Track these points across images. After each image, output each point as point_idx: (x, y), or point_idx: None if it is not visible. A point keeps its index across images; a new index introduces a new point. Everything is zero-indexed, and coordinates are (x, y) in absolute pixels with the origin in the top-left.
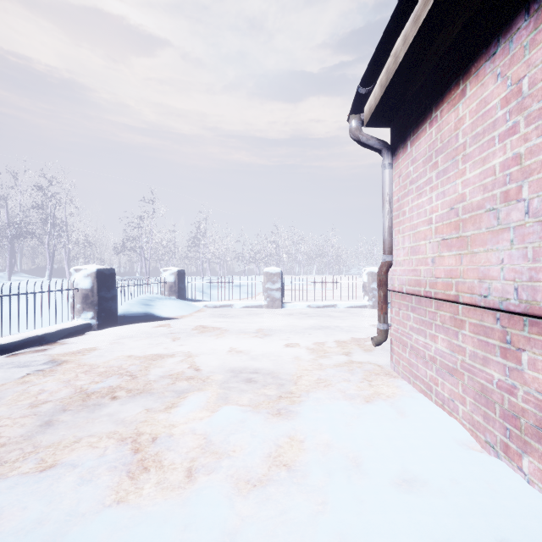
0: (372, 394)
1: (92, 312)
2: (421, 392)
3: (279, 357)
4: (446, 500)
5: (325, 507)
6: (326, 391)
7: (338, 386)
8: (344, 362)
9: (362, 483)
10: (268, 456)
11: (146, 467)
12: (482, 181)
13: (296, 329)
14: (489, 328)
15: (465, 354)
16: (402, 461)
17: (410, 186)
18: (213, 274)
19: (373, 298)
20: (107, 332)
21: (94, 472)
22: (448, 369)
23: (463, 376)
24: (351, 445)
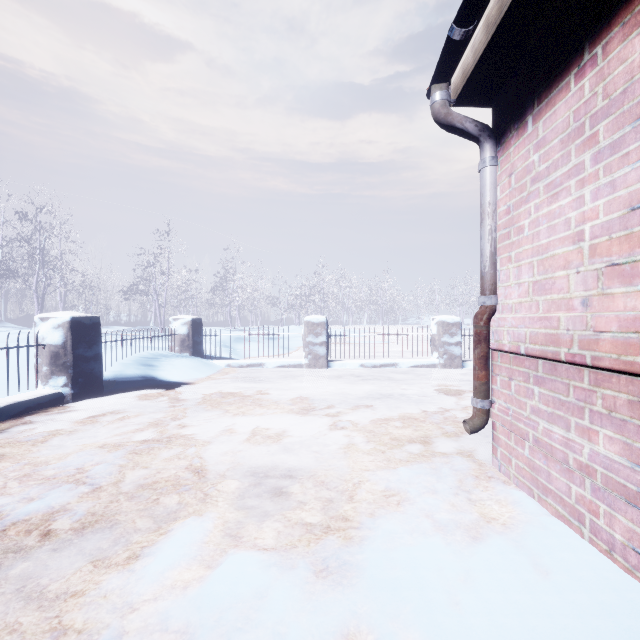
0: (477, 520)
1: (65, 378)
2: (557, 517)
3: (325, 447)
4: None
5: None
6: (402, 516)
7: (420, 505)
8: (421, 456)
9: None
10: None
11: None
12: None
13: (348, 398)
14: None
15: None
16: None
17: (532, 186)
18: (245, 324)
19: (444, 355)
20: (86, 405)
21: None
22: (625, 494)
23: None
24: None
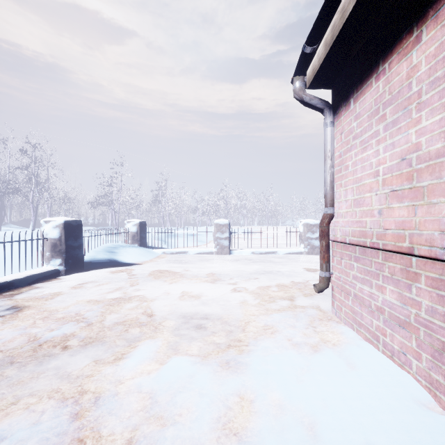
0: (318, 342)
1: (60, 260)
2: (366, 340)
3: (228, 302)
4: None
5: None
6: (274, 339)
7: (285, 333)
8: (288, 307)
9: None
10: (217, 423)
11: (82, 438)
12: (443, 128)
13: (243, 273)
14: None
15: (420, 308)
16: (363, 430)
17: (353, 141)
18: (173, 225)
19: (308, 246)
20: (74, 277)
21: None
22: (399, 322)
23: (418, 331)
24: (304, 408)
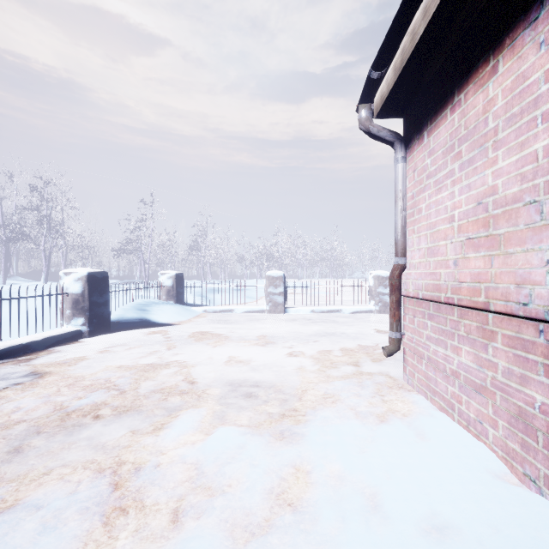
0: (385, 411)
1: (83, 319)
2: (440, 410)
3: (282, 368)
4: None
5: None
6: (334, 409)
7: (347, 402)
8: (352, 374)
9: (384, 531)
10: (270, 493)
11: (125, 508)
12: (519, 170)
13: (300, 335)
14: (528, 341)
15: (497, 370)
16: (429, 500)
17: (427, 181)
18: (215, 278)
19: (379, 303)
20: (99, 339)
21: (60, 517)
22: (475, 386)
23: (495, 395)
24: (366, 478)
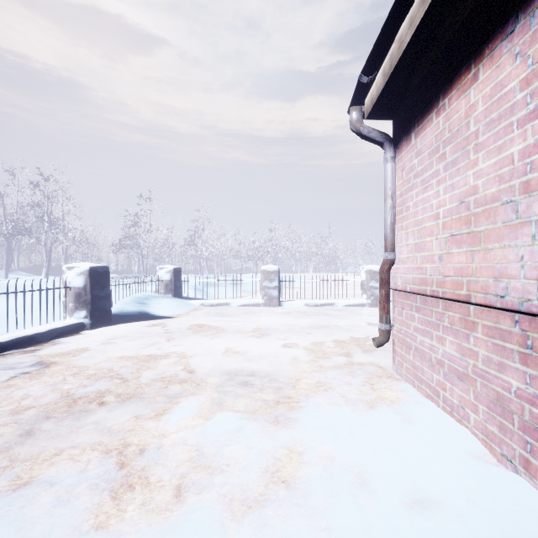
0: (375, 399)
1: (85, 311)
2: (426, 397)
3: (277, 358)
4: (465, 525)
5: (329, 535)
6: (326, 396)
7: (339, 390)
8: (344, 364)
9: (370, 504)
10: (265, 472)
11: (131, 484)
12: (497, 171)
13: (294, 328)
14: (505, 331)
15: (477, 358)
16: (412, 478)
17: (414, 180)
18: (211, 272)
19: (371, 296)
20: (101, 331)
21: (73, 492)
22: (458, 374)
23: (475, 382)
24: (355, 459)
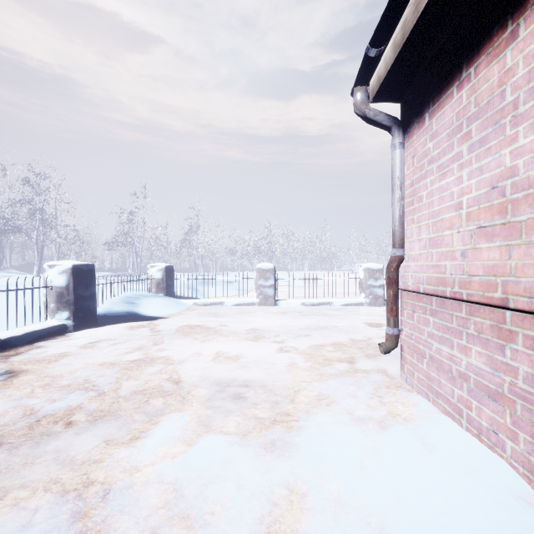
0: (385, 416)
1: (68, 312)
2: (445, 414)
3: (273, 365)
4: None
5: None
6: (330, 413)
7: (344, 405)
8: (347, 372)
9: None
10: (260, 524)
11: None
12: None
13: (291, 329)
14: None
15: (516, 375)
16: None
17: (428, 166)
18: (206, 270)
19: (369, 295)
20: (84, 334)
21: None
22: (488, 392)
23: (514, 404)
24: (371, 503)
